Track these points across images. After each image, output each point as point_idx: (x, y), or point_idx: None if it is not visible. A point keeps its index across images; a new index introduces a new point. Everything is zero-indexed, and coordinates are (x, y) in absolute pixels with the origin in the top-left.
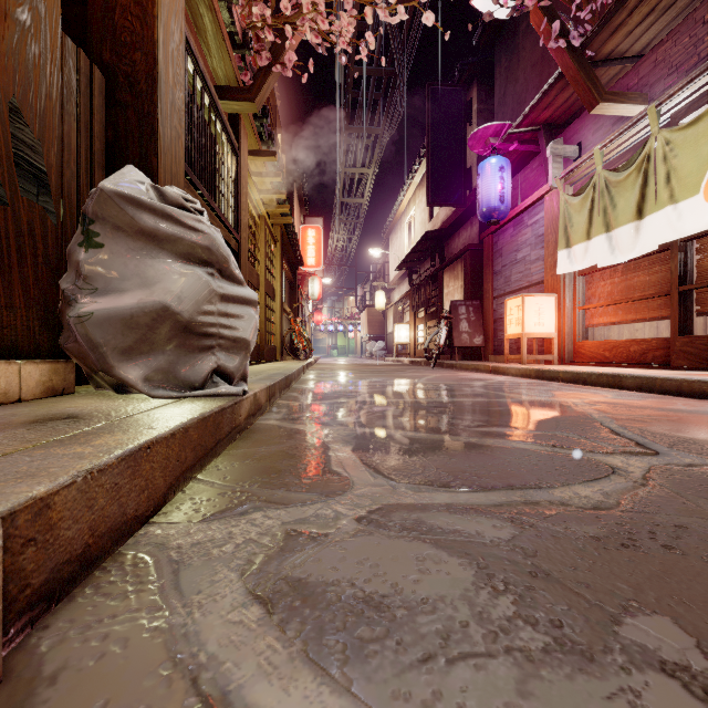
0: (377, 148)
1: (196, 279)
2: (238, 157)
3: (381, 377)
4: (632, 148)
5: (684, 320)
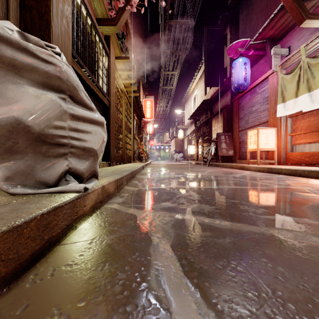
0: (179, 61)
1: (48, 100)
2: (109, 57)
3: (183, 171)
4: None
5: None
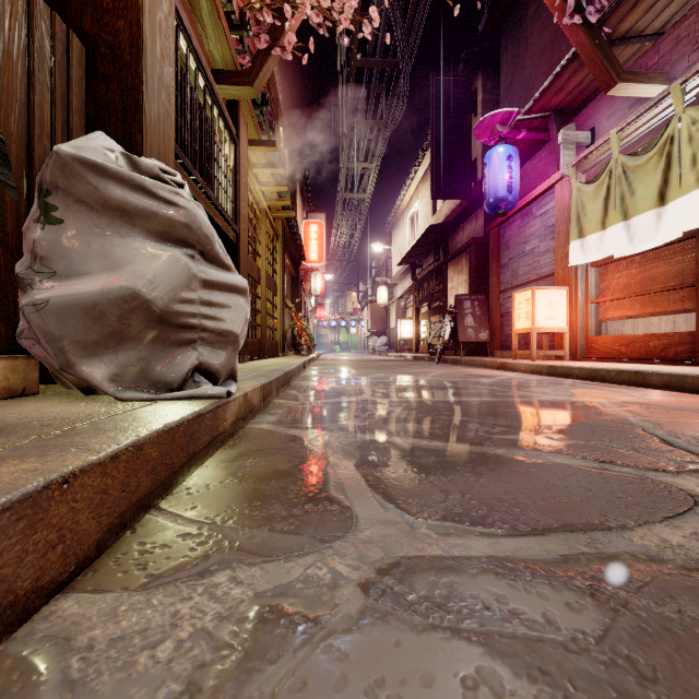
0: (380, 142)
1: (172, 261)
2: (236, 145)
3: (384, 373)
4: (651, 131)
5: None
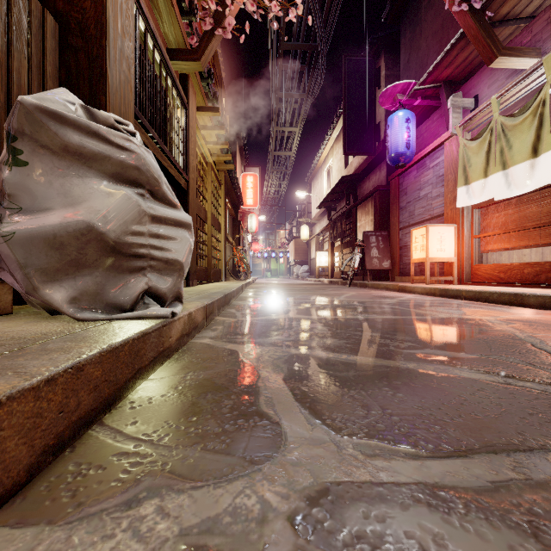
0: (303, 110)
1: (124, 198)
2: (187, 110)
3: (306, 295)
4: (526, 97)
5: None
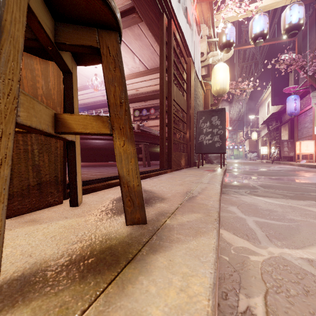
0: (252, 81)
1: None
2: None
3: (249, 165)
4: None
5: None
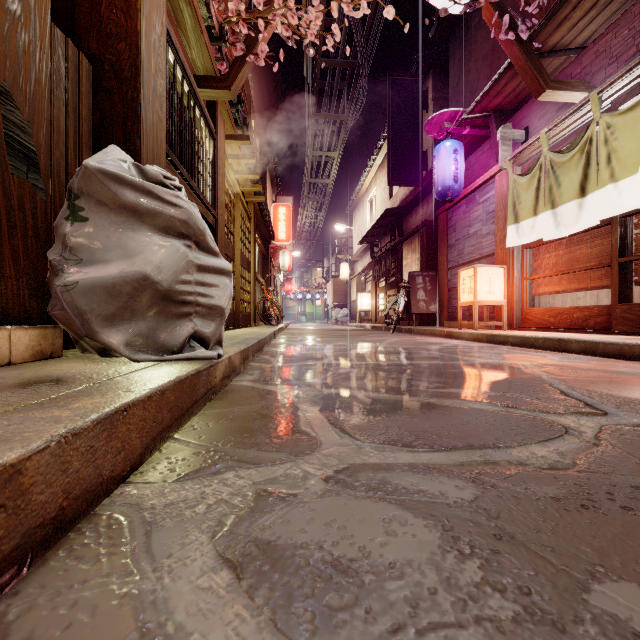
0: (342, 133)
1: (174, 250)
2: (215, 141)
3: (345, 341)
4: (575, 132)
5: (623, 289)
